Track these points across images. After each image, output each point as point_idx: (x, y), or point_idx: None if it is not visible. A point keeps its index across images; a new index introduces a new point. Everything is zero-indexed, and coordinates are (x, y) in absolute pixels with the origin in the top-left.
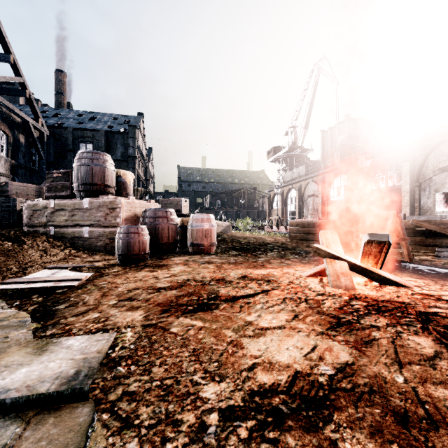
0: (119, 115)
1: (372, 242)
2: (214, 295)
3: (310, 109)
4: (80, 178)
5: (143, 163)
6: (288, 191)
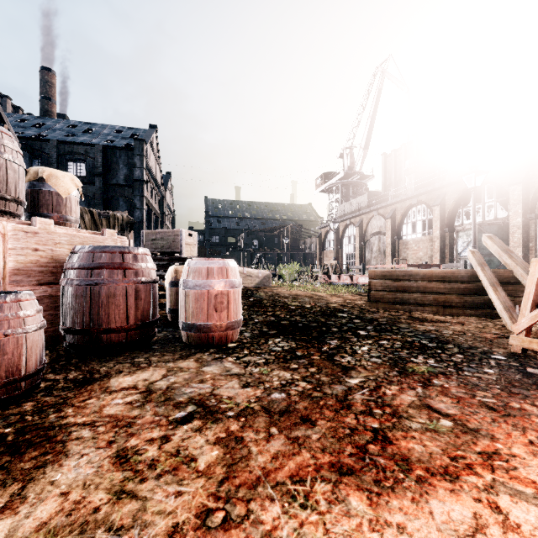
0: (124, 128)
1: None
2: None
3: (371, 124)
4: None
5: (157, 191)
6: (344, 228)
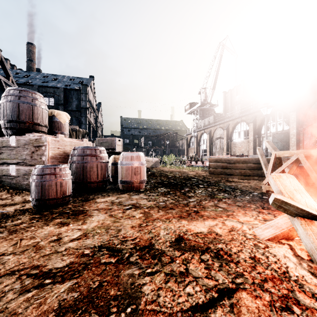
0: (75, 77)
1: None
2: (131, 309)
3: (216, 75)
4: (6, 116)
5: (93, 113)
6: (201, 134)
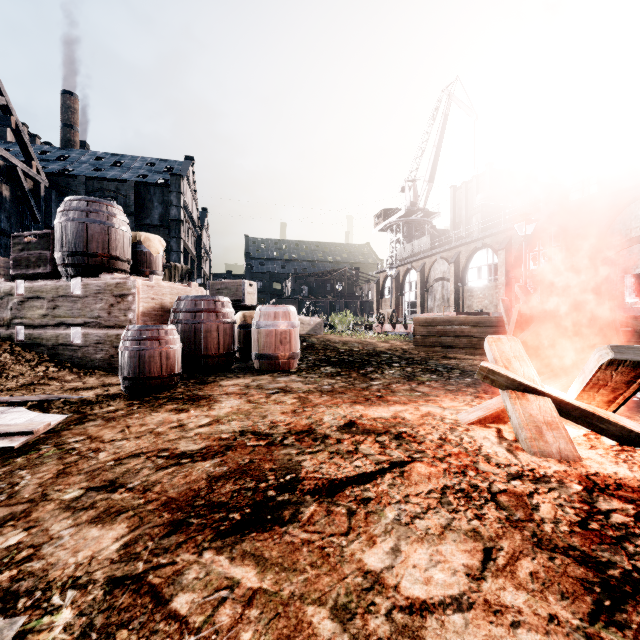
0: (157, 160)
1: (620, 364)
2: (291, 477)
3: (437, 155)
4: (66, 244)
5: (193, 231)
6: (405, 272)
